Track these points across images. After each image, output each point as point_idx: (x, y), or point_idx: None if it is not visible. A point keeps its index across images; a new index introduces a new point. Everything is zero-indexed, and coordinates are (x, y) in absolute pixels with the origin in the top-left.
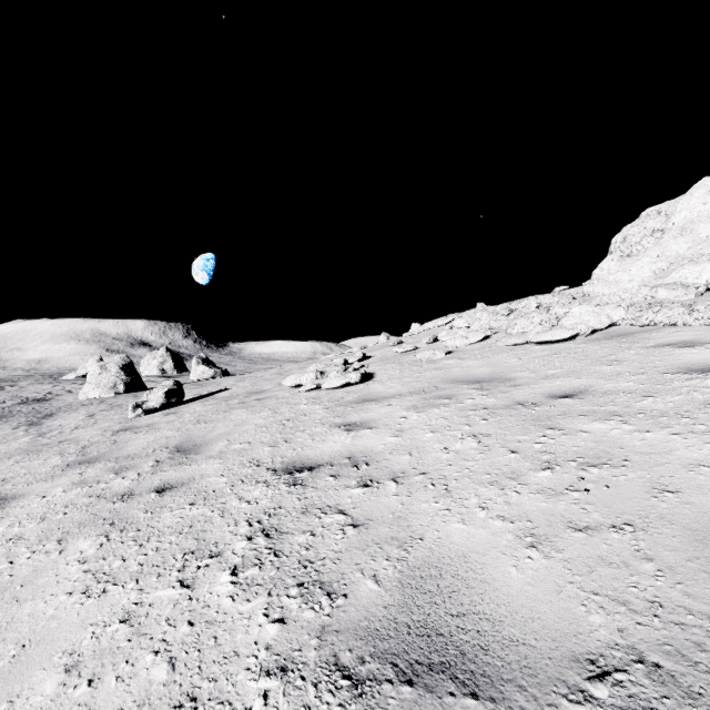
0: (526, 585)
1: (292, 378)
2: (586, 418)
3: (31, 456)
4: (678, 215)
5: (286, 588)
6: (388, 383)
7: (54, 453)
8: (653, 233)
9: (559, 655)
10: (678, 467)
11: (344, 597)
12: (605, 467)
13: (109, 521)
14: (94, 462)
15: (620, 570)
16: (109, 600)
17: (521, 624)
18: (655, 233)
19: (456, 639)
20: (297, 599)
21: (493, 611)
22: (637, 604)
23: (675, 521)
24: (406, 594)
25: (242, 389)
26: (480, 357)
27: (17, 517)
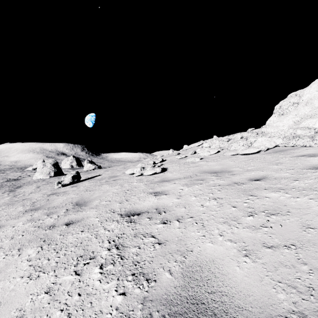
0: (244, 276)
1: (129, 170)
2: (267, 191)
3: (9, 206)
4: (305, 96)
5: (126, 276)
6: (174, 172)
7: (20, 205)
8: (293, 104)
9: (264, 316)
10: (314, 216)
11: (154, 281)
12: (278, 215)
13: (43, 240)
14: (38, 209)
15: (291, 269)
16: (40, 281)
17: (243, 298)
18: (294, 104)
19: (211, 306)
20: (132, 282)
21: (229, 291)
22: (301, 288)
23: (315, 244)
24: (185, 280)
25: (107, 175)
26: (216, 161)
27: (0, 237)
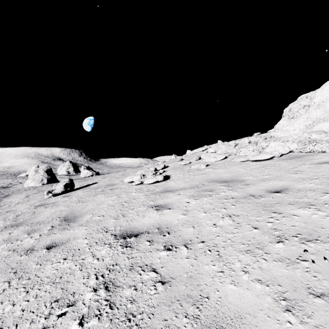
0: None
1: (128, 178)
2: (293, 206)
3: None
4: (316, 98)
5: None
6: (178, 181)
7: (1, 219)
8: (304, 107)
9: None
10: None
11: None
12: (317, 242)
13: (14, 270)
14: (19, 225)
15: None
16: None
17: None
18: (305, 107)
19: None
20: None
21: None
22: None
23: None
24: None
25: (104, 183)
26: (224, 168)
27: None
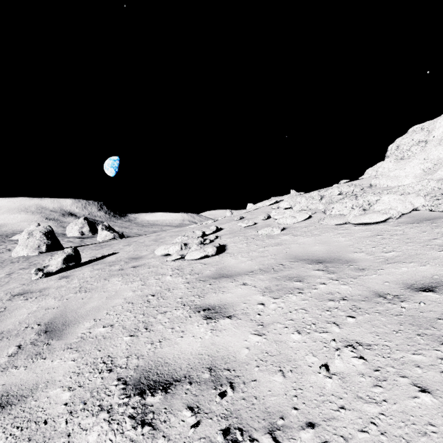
0: None
1: (162, 249)
2: None
3: None
4: (437, 131)
5: None
6: (239, 256)
7: None
8: (419, 143)
9: None
10: None
11: None
12: None
13: None
14: None
15: None
16: None
17: None
18: (420, 143)
19: None
20: None
21: None
22: None
23: None
24: None
25: (126, 254)
26: (311, 235)
27: None
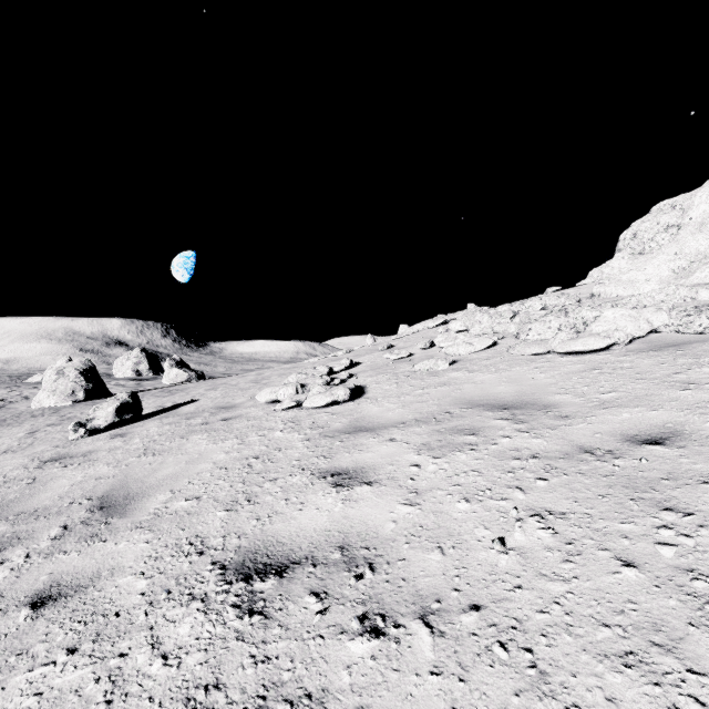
0: None
1: (267, 392)
2: None
3: None
4: (696, 209)
5: None
6: (385, 402)
7: None
8: (668, 229)
9: None
10: None
11: None
12: None
13: None
14: None
15: None
16: None
17: None
18: (669, 229)
19: None
20: None
21: None
22: None
23: None
24: None
25: (210, 402)
26: (495, 370)
27: None
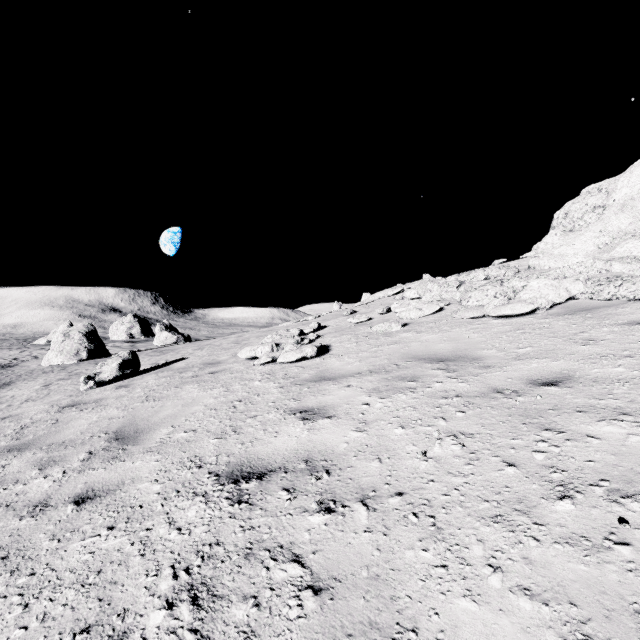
0: None
1: (247, 350)
2: (587, 416)
3: None
4: (619, 192)
5: None
6: (345, 358)
7: None
8: (595, 209)
9: None
10: None
11: None
12: None
13: (3, 553)
14: (25, 449)
15: None
16: None
17: None
18: (596, 209)
19: None
20: None
21: None
22: None
23: None
24: None
25: (198, 359)
26: (438, 331)
27: None
